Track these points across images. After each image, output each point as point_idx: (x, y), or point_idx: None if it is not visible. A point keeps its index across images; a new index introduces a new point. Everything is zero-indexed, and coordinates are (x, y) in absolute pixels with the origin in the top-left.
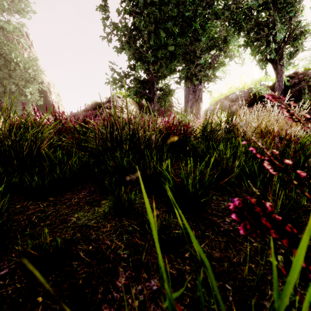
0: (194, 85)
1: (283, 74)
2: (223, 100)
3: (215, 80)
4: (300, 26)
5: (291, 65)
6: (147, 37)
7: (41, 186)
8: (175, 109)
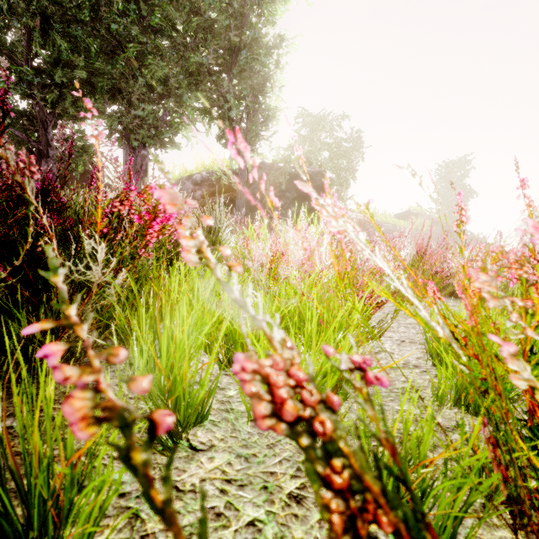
0: (132, 147)
1: (246, 161)
2: (185, 180)
3: (173, 147)
4: (263, 109)
5: (256, 153)
6: (27, 34)
7: None
8: (108, 180)
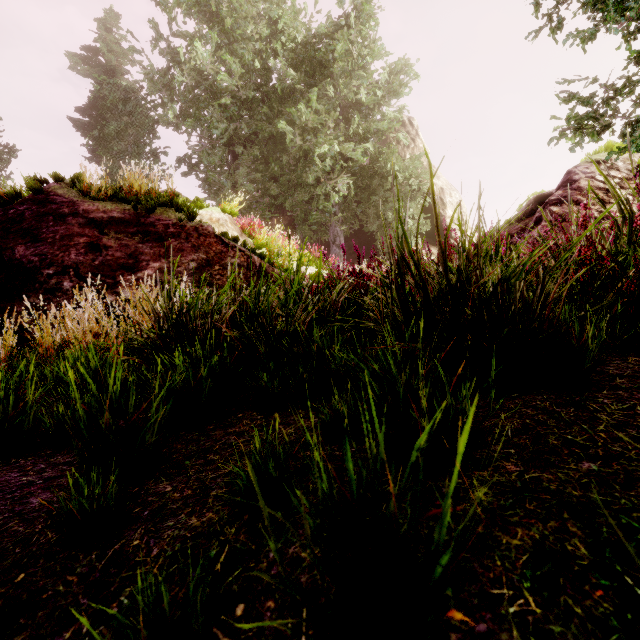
0: None
1: None
2: None
3: None
4: None
5: None
6: None
7: (272, 390)
8: None
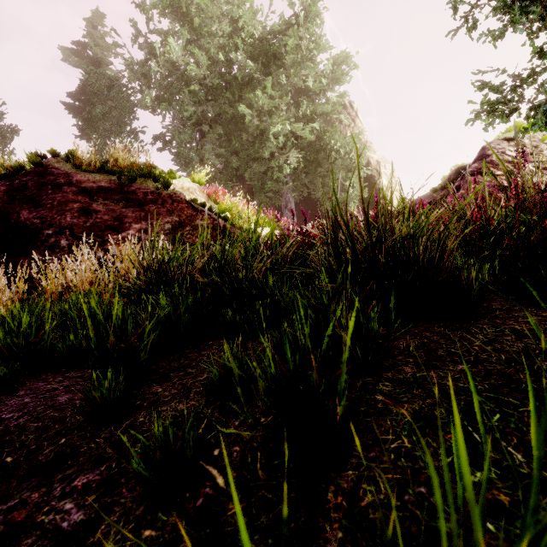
0: None
1: None
2: None
3: None
4: None
5: None
6: None
7: (235, 323)
8: None
